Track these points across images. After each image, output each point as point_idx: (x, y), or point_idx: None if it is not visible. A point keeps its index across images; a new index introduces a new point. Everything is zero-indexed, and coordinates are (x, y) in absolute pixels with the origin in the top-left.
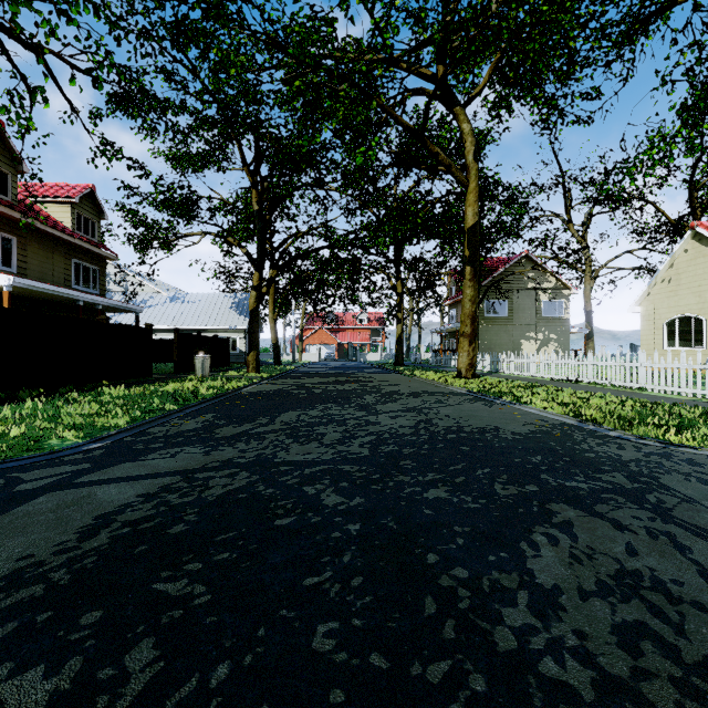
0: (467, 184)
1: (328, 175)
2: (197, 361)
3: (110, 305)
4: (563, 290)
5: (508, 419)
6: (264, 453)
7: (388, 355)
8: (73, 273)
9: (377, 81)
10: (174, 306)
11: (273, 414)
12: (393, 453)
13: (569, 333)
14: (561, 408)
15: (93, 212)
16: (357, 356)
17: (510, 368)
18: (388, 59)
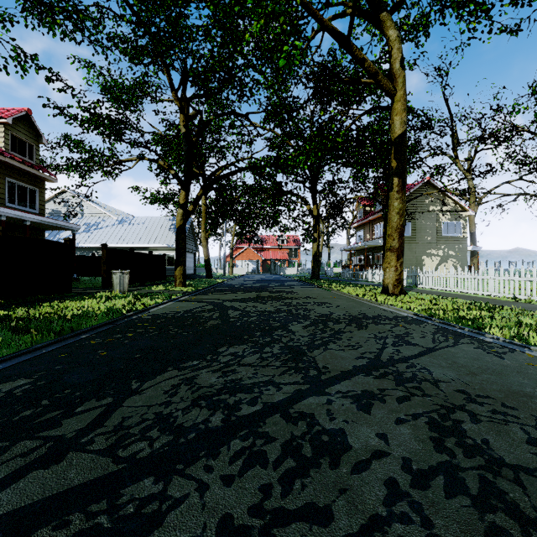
0: (394, 92)
1: (250, 96)
2: (114, 276)
3: (39, 222)
4: (461, 212)
5: None
6: None
7: (303, 269)
8: (7, 192)
9: None
10: (121, 228)
11: (131, 382)
12: None
13: (466, 250)
14: None
15: (30, 136)
16: (278, 270)
17: (431, 283)
18: None
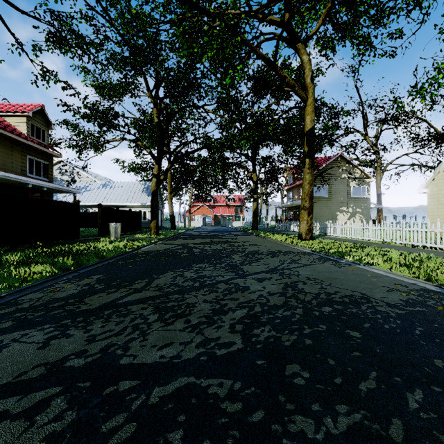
0: (306, 99)
1: (206, 96)
2: (111, 227)
3: (53, 188)
4: (365, 179)
5: (367, 283)
6: (115, 342)
7: (247, 223)
8: (28, 166)
9: (241, 27)
10: (104, 190)
11: (153, 275)
12: (271, 343)
13: (369, 208)
14: (406, 270)
15: (43, 124)
16: (227, 223)
17: (335, 232)
18: (249, 12)
